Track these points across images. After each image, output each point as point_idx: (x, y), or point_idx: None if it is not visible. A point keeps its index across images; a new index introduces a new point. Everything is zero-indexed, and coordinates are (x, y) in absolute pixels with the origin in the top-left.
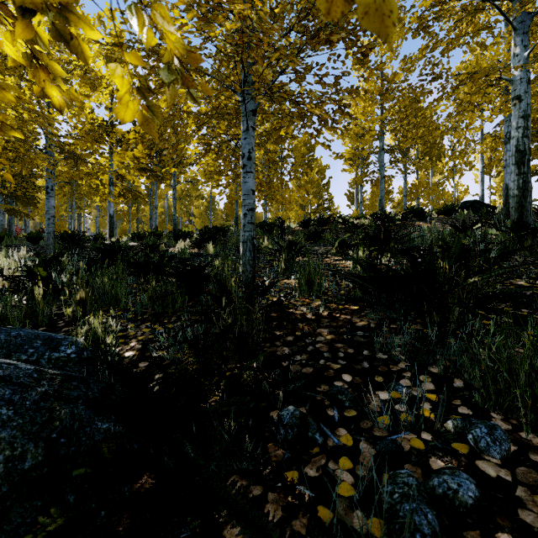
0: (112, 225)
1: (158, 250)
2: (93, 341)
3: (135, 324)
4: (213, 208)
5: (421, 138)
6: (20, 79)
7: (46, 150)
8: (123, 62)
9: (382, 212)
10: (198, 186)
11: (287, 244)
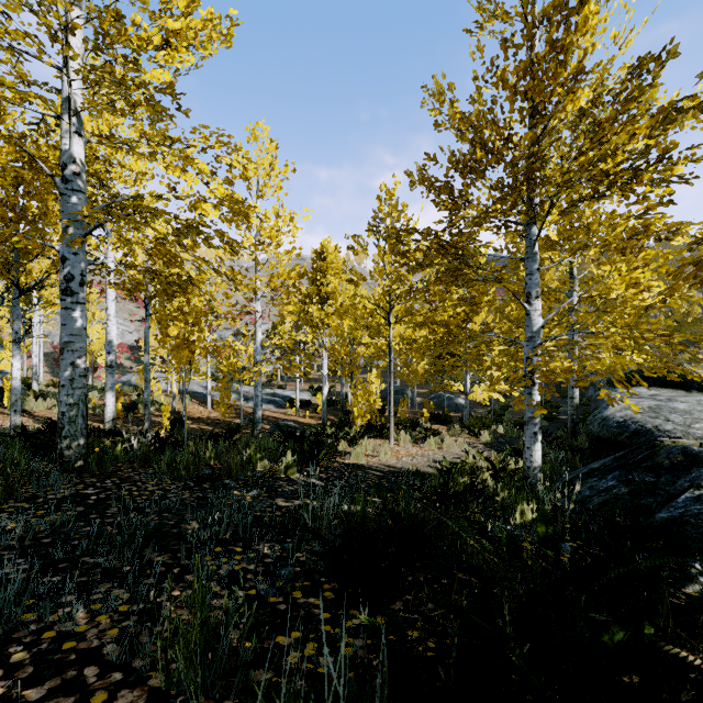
0: None
1: None
2: None
3: None
4: None
5: None
6: None
7: None
8: None
9: None
10: None
11: None
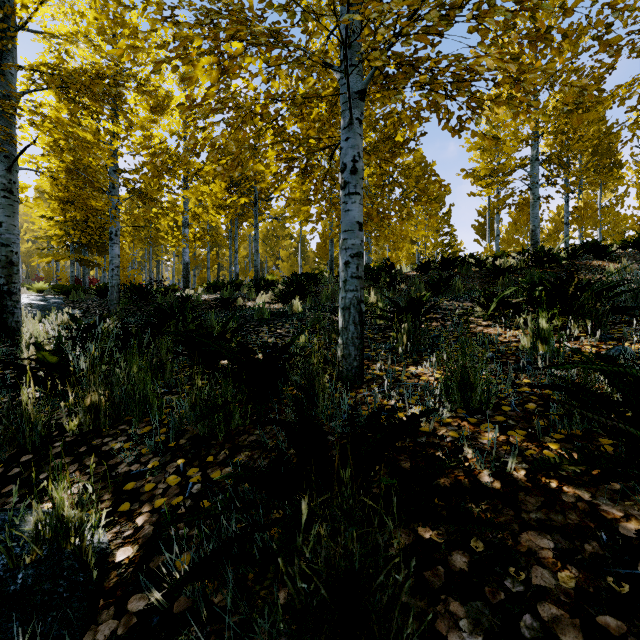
0: (186, 274)
1: (234, 306)
2: (51, 535)
3: (161, 461)
4: (303, 250)
5: (598, 138)
6: (66, 100)
7: (110, 189)
8: (198, 81)
9: (539, 248)
10: (282, 222)
11: (399, 296)
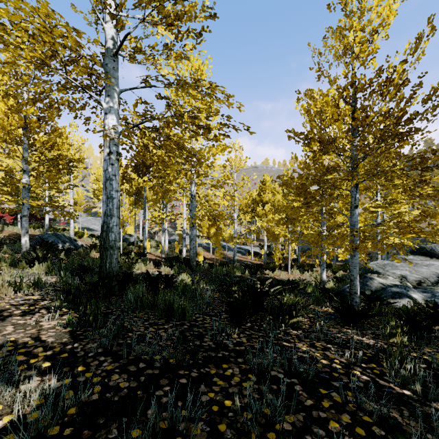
0: None
1: None
2: None
3: None
4: None
5: None
6: None
7: None
8: None
9: None
10: None
11: None
